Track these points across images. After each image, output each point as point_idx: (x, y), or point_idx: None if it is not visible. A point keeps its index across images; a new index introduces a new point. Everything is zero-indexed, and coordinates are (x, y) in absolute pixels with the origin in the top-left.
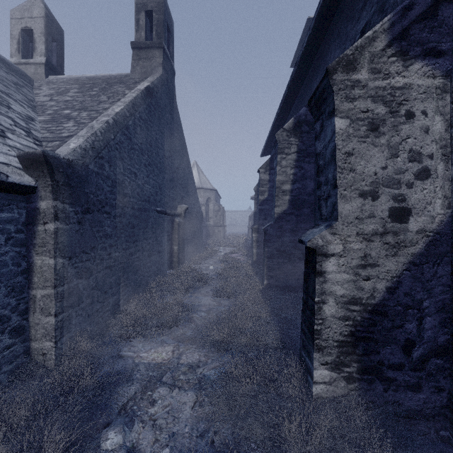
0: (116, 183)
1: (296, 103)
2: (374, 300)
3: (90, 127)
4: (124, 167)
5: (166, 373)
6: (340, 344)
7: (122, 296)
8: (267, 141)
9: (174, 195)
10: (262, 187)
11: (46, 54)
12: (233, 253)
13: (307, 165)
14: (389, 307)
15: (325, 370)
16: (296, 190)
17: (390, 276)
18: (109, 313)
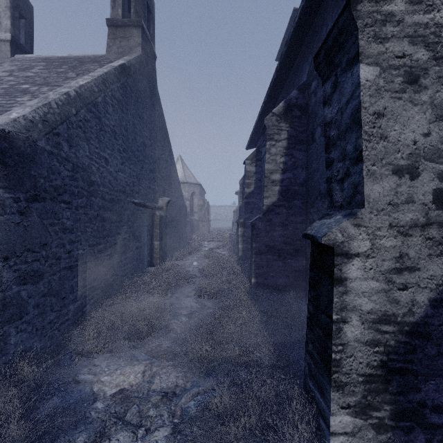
0: (79, 168)
1: (284, 90)
2: (413, 317)
3: (44, 97)
4: (91, 150)
5: (132, 406)
6: (367, 379)
7: (87, 300)
8: (253, 132)
9: (155, 186)
10: (249, 180)
11: (12, 31)
12: (217, 248)
13: (298, 153)
14: (433, 326)
15: (347, 416)
16: (287, 180)
17: (434, 284)
18: (69, 323)
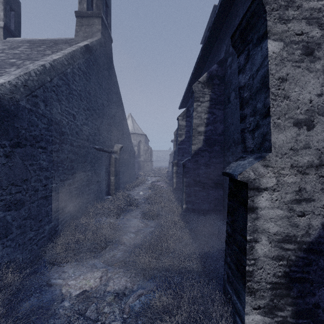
0: (53, 122)
1: (207, 65)
2: (310, 237)
3: (26, 68)
4: (62, 108)
5: (91, 304)
6: (274, 286)
7: (59, 222)
8: (184, 96)
9: (111, 136)
10: (181, 131)
11: (4, 20)
12: (158, 181)
13: (218, 111)
14: None
15: (258, 315)
16: (209, 131)
17: None
18: (45, 239)
